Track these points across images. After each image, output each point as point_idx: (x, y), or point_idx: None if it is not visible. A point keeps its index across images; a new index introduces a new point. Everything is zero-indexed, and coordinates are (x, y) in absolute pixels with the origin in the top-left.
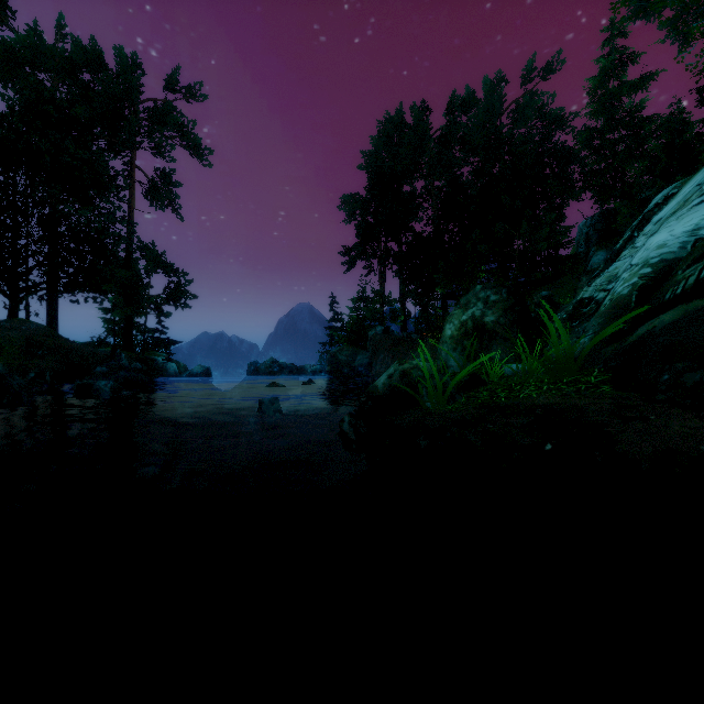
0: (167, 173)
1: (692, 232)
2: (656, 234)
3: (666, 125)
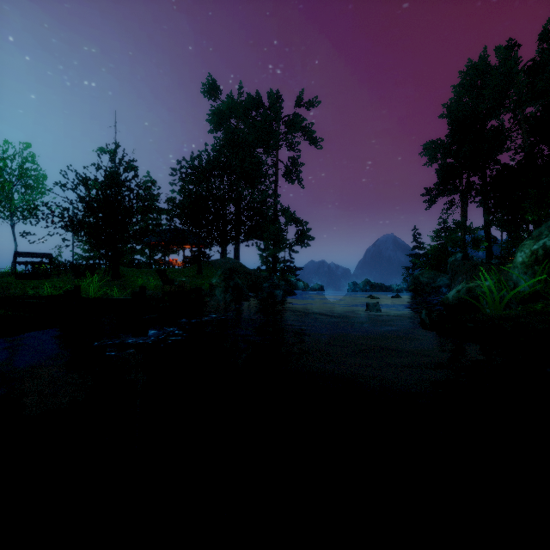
0: (295, 159)
1: None
2: None
3: None
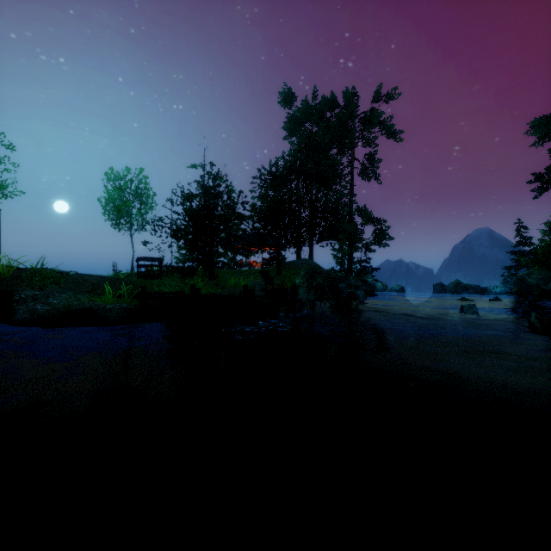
0: (372, 156)
1: None
2: None
3: None
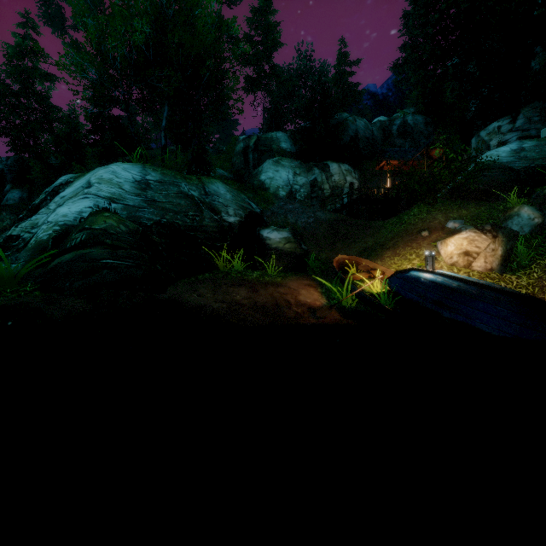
0: None
1: (80, 213)
2: (62, 207)
3: (67, 119)
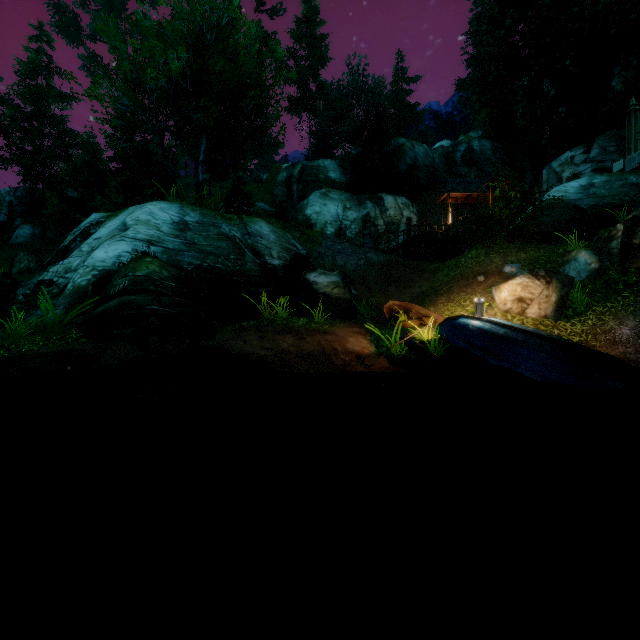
0: None
1: (118, 257)
2: (98, 251)
3: (85, 145)
